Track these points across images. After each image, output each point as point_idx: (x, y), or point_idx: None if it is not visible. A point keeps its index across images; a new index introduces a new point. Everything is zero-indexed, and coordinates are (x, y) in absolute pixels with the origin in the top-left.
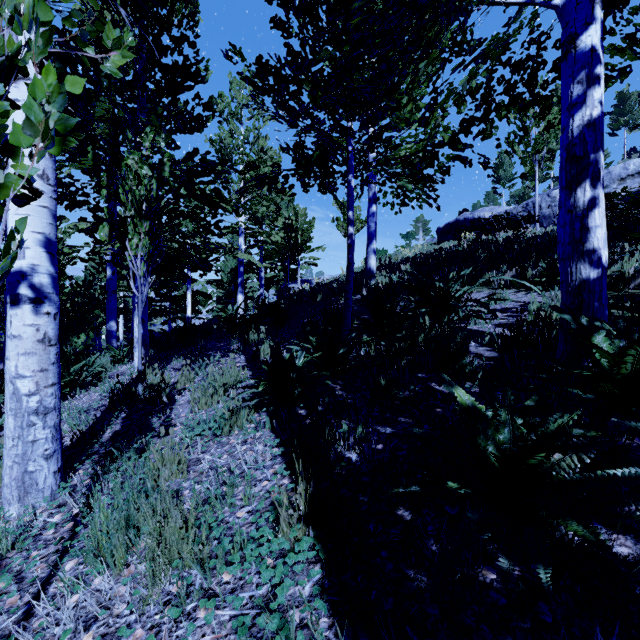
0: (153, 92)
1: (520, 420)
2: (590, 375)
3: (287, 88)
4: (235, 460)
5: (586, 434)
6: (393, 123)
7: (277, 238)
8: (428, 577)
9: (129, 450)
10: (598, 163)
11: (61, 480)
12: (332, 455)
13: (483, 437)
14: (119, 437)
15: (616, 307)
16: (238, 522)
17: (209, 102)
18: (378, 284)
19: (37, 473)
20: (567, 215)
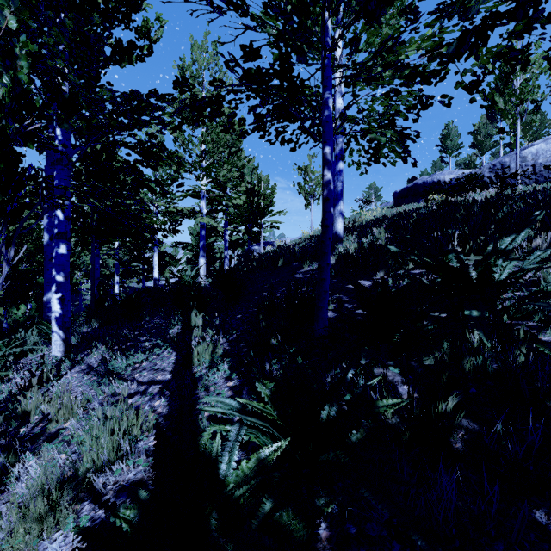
0: None
1: None
2: None
3: None
4: None
5: None
6: None
7: (239, 202)
8: None
9: None
10: None
11: None
12: None
13: None
14: None
15: None
16: None
17: (143, 26)
18: (348, 250)
19: None
20: None
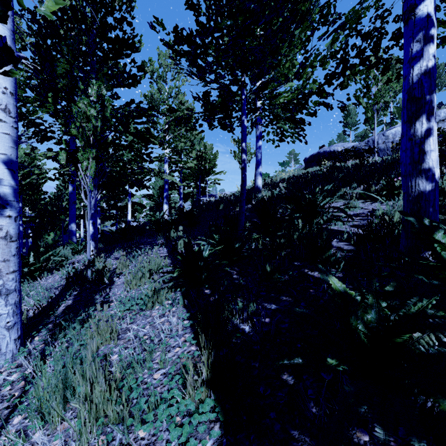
0: (100, 56)
1: (384, 303)
2: (434, 265)
3: (196, 49)
4: (154, 330)
5: (436, 314)
6: (275, 76)
7: (191, 165)
8: (310, 438)
9: (75, 321)
10: (432, 102)
11: (21, 345)
12: (230, 327)
13: (354, 317)
14: (70, 310)
15: (440, 212)
16: (152, 386)
17: (141, 65)
18: (263, 197)
19: (0, 341)
20: (408, 142)
